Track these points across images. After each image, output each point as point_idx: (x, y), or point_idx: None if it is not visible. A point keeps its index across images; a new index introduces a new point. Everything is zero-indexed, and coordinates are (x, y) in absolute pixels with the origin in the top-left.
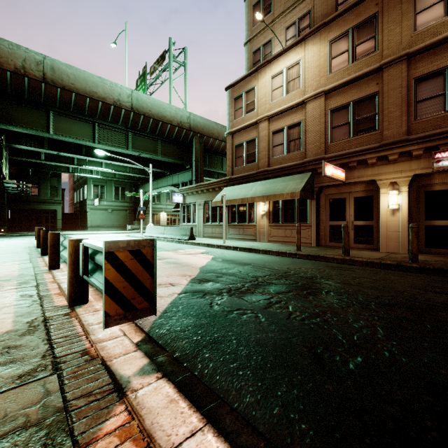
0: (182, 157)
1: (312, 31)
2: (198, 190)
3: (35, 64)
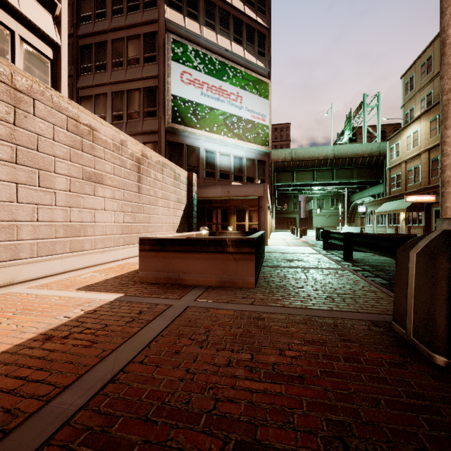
0: (375, 176)
1: (422, 113)
2: (373, 203)
3: (288, 154)
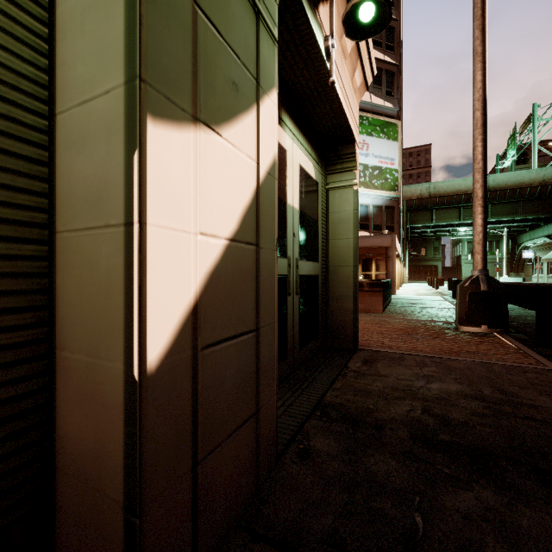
0: (551, 210)
1: None
2: (542, 247)
3: (425, 190)
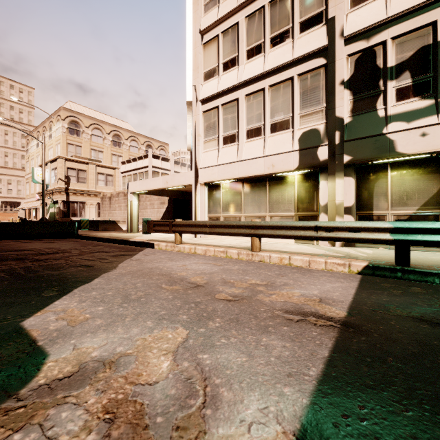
0: None
1: None
2: None
3: None
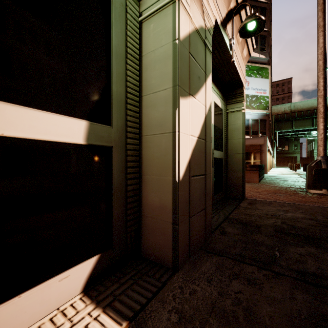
0: None
1: None
2: None
3: (287, 108)
